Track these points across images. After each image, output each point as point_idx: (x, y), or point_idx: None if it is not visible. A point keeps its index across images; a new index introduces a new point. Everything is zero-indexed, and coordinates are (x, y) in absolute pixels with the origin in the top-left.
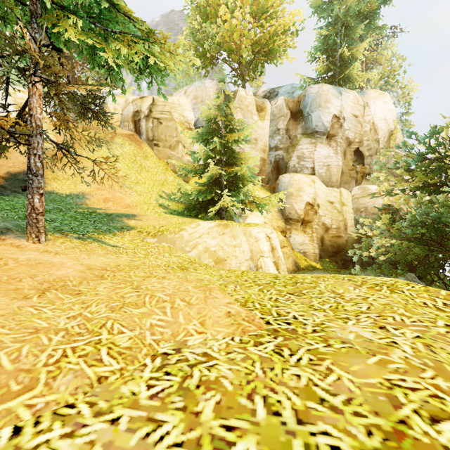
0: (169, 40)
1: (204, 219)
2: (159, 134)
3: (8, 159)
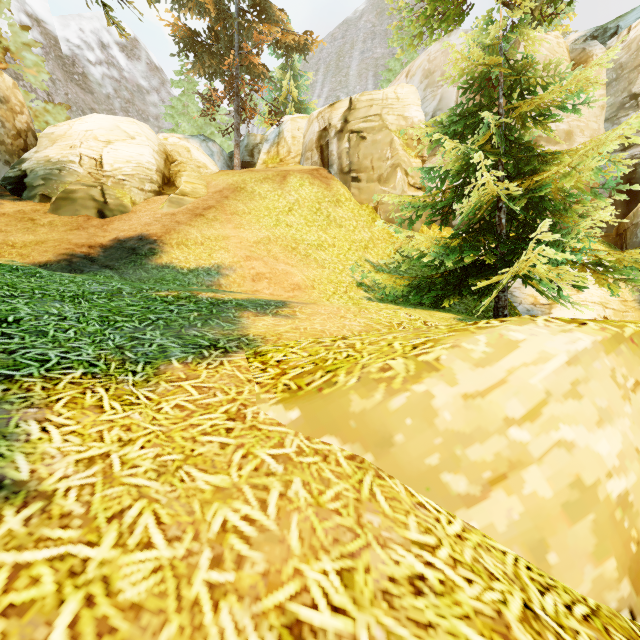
0: (380, 29)
1: (455, 312)
2: (360, 159)
3: (126, 221)
